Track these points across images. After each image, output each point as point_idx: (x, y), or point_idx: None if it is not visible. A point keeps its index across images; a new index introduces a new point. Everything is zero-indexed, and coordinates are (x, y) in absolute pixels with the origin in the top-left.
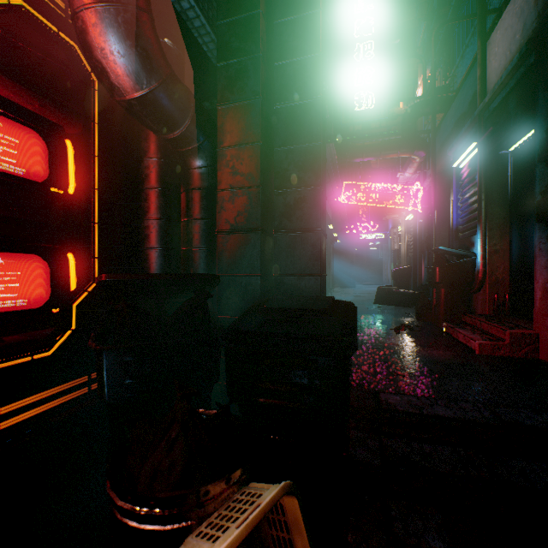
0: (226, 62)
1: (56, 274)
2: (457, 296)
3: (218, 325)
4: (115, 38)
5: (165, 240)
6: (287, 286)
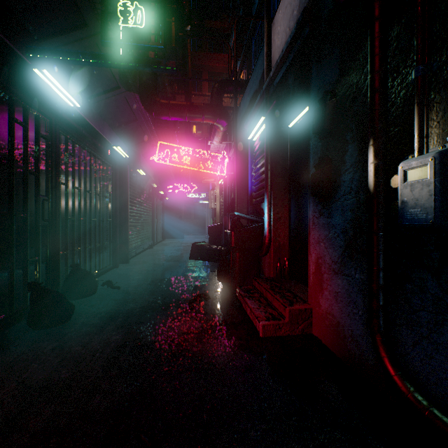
0: None
1: None
2: (250, 260)
3: None
4: None
5: None
6: None
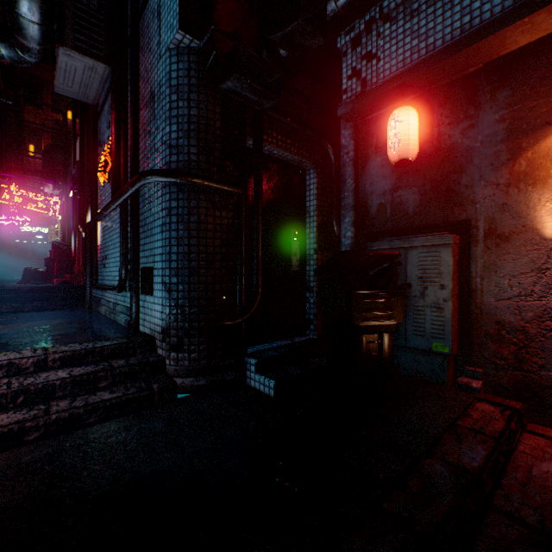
0: None
1: None
2: (65, 266)
3: None
4: None
5: None
6: None
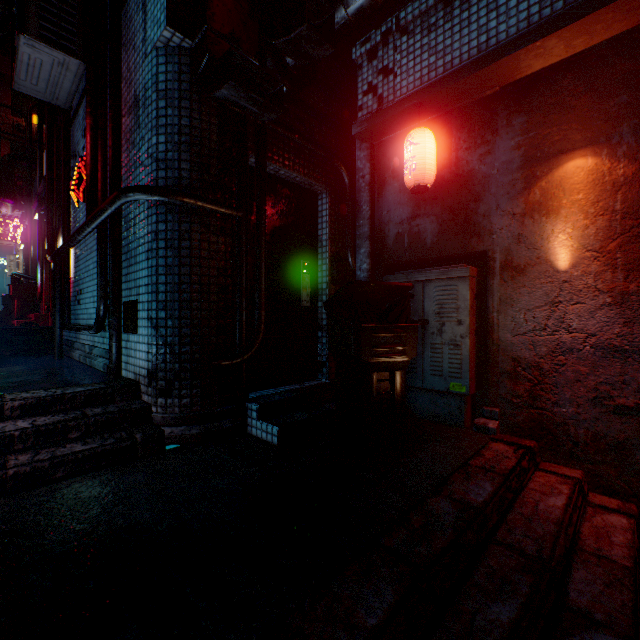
0: None
1: None
2: (29, 305)
3: None
4: None
5: None
6: None
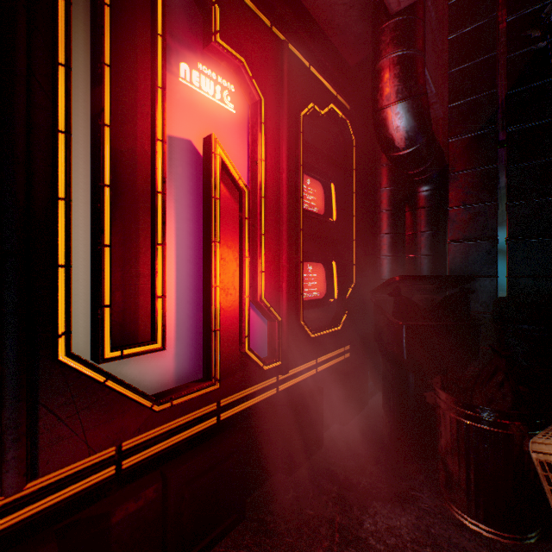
0: (458, 102)
1: (328, 276)
2: None
3: (471, 316)
4: (408, 118)
5: (396, 249)
6: (521, 286)
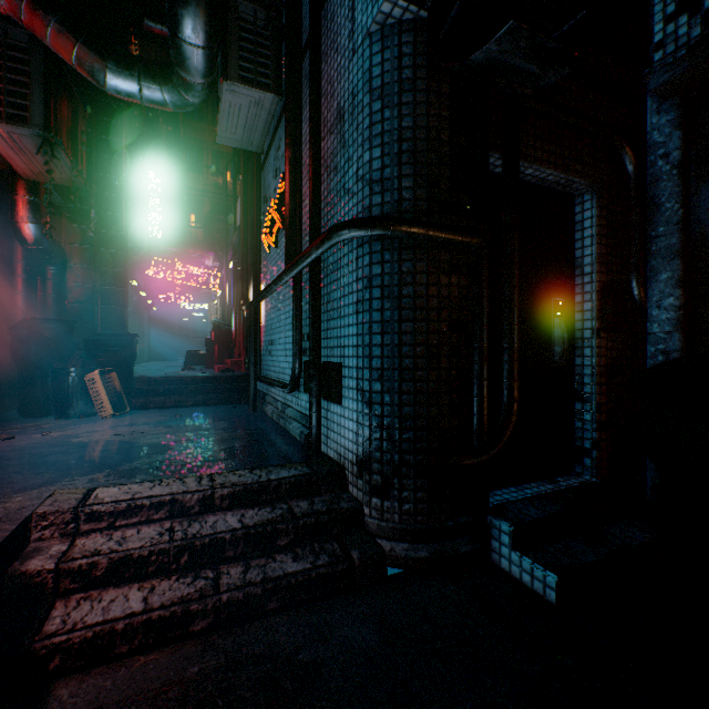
0: (74, 225)
1: None
2: (225, 350)
3: (77, 341)
4: (37, 233)
5: (31, 303)
6: (108, 329)
